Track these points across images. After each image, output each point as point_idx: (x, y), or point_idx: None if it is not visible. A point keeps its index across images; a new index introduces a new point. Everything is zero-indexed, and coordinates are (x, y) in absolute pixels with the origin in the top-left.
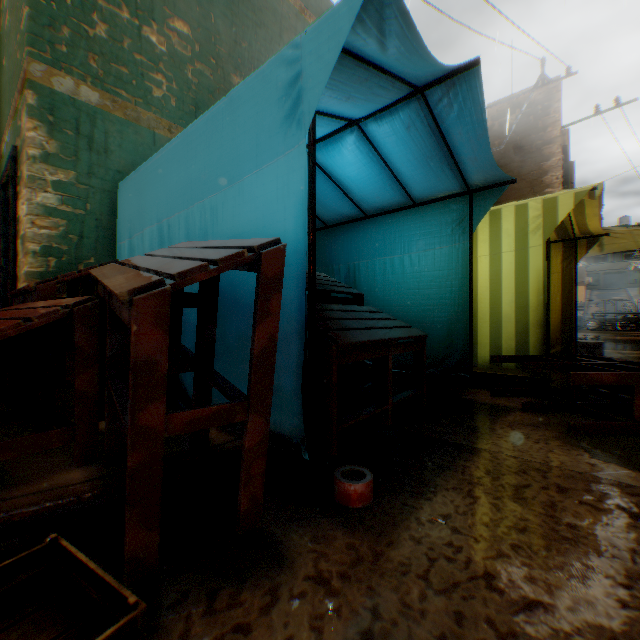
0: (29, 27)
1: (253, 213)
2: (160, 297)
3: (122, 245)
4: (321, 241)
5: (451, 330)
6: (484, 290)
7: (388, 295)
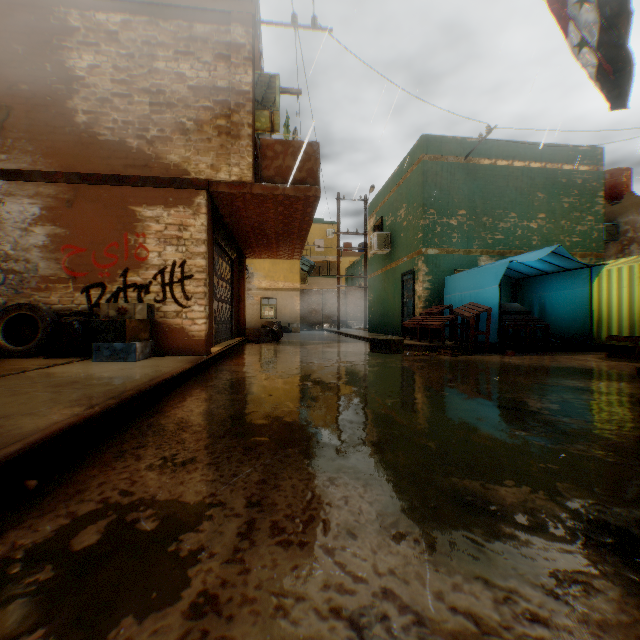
0: (422, 239)
1: (487, 297)
2: (474, 317)
3: (446, 297)
4: (527, 283)
5: (583, 324)
6: (613, 305)
7: (557, 309)
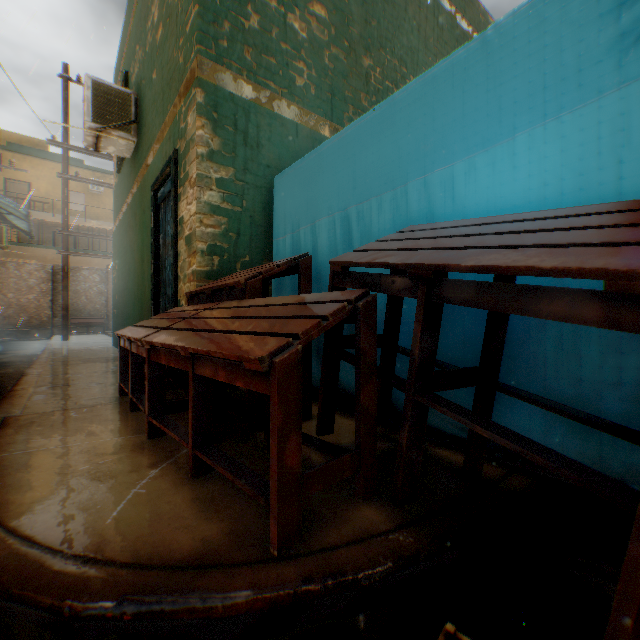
0: (196, 25)
1: (535, 179)
2: None
3: (279, 241)
4: None
5: None
6: None
7: None
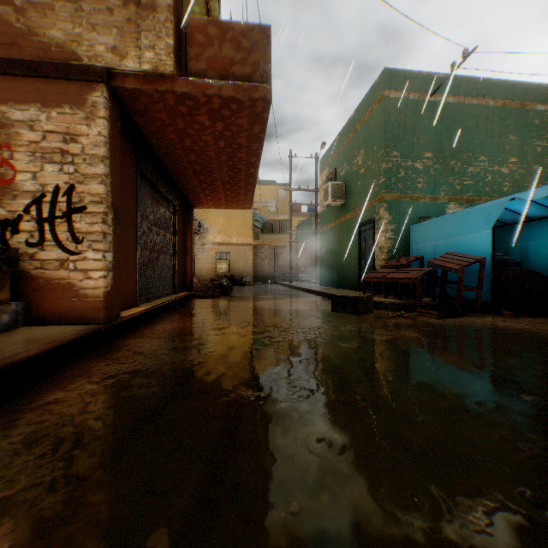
0: (384, 184)
1: (473, 245)
2: (462, 269)
3: (412, 247)
4: (503, 232)
5: None
6: None
7: (546, 260)
